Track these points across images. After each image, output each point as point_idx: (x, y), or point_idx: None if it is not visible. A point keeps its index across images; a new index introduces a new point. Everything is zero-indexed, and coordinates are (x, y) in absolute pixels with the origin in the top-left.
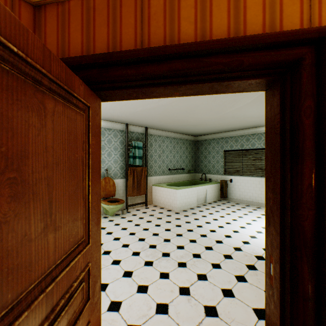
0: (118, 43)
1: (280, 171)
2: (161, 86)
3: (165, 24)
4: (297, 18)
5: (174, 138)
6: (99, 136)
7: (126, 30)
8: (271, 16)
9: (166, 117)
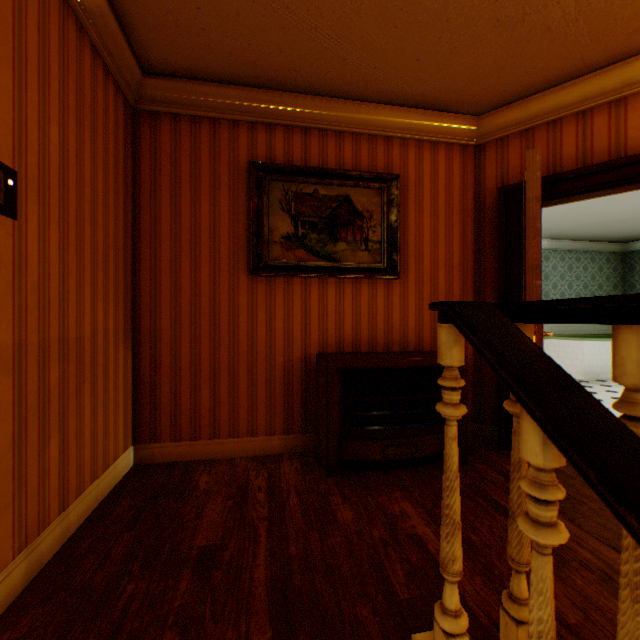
0: (557, 161)
1: None
2: (606, 190)
3: (608, 137)
4: None
5: (569, 252)
6: None
7: (565, 149)
8: None
9: (561, 214)
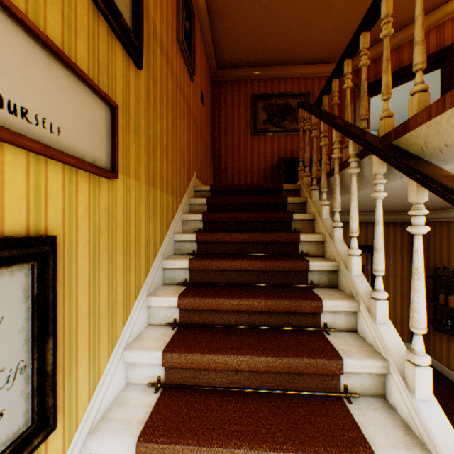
0: (377, 76)
1: (440, 94)
2: (394, 84)
3: (395, 62)
4: (449, 39)
5: None
6: (369, 110)
7: (380, 70)
8: (439, 43)
9: None
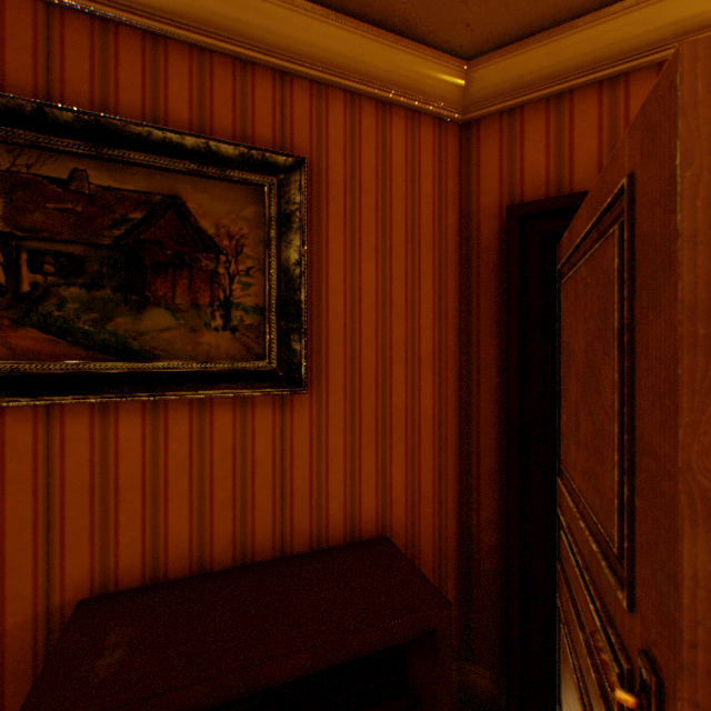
0: None
1: None
2: None
3: None
4: None
5: None
6: None
7: None
8: None
9: None
